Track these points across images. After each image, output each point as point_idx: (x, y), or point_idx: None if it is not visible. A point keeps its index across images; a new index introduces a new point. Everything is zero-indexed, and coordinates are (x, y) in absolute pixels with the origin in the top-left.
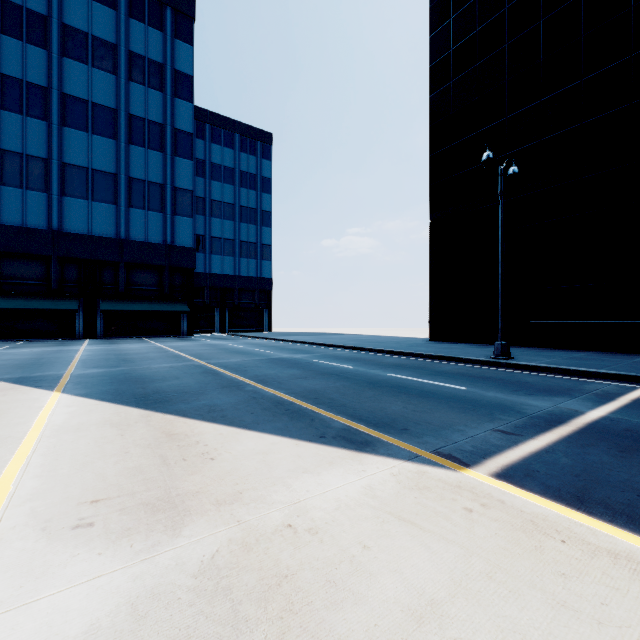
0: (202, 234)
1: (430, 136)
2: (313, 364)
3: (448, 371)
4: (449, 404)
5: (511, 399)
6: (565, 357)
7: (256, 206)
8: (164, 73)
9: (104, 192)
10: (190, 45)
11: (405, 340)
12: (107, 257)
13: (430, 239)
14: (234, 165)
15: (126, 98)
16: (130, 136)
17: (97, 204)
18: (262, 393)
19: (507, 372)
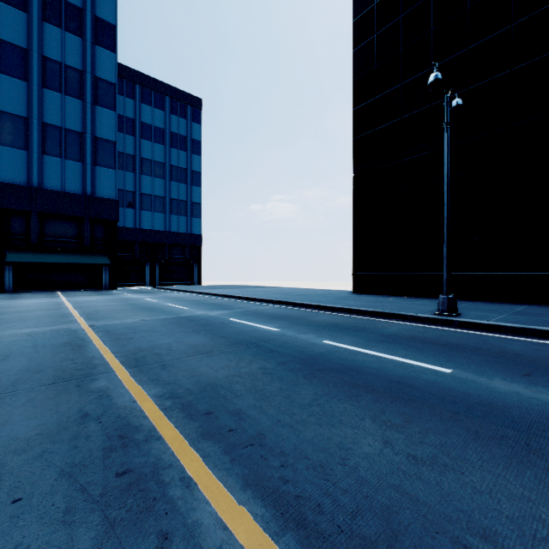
0: (132, 190)
1: (353, 90)
2: (228, 325)
3: (398, 334)
4: (464, 424)
5: None
6: (511, 312)
7: (186, 166)
8: (83, 18)
9: (13, 136)
10: None
11: (329, 293)
12: (16, 206)
13: (353, 192)
14: (164, 126)
15: (39, 39)
16: (44, 79)
17: (4, 148)
18: (112, 398)
19: (470, 335)
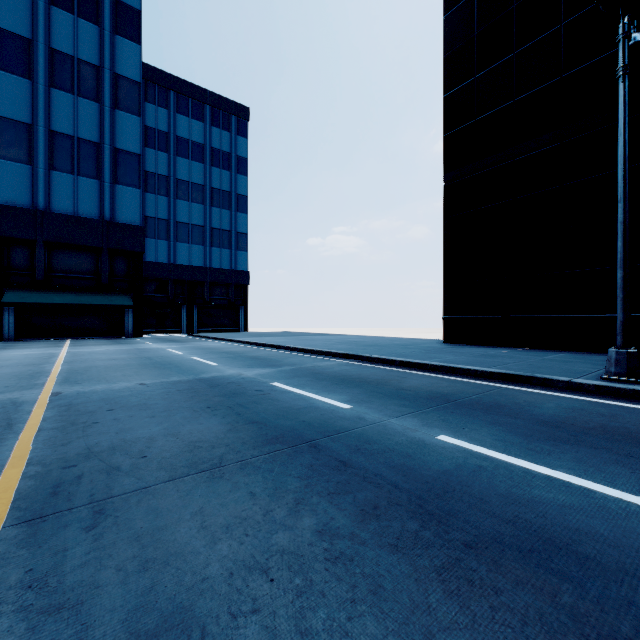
0: (165, 218)
1: (444, 70)
2: (267, 396)
3: (571, 421)
4: None
5: None
6: None
7: (230, 189)
8: (101, 1)
9: (13, 147)
10: None
11: (411, 342)
12: (17, 233)
13: (444, 207)
14: (204, 141)
15: (46, 27)
16: (52, 77)
17: (3, 162)
18: None
19: None
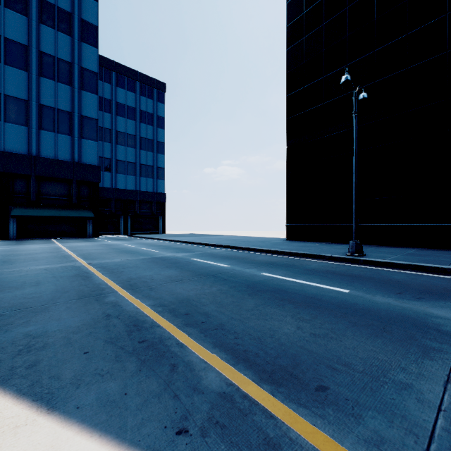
0: (109, 157)
1: (287, 80)
2: (192, 263)
3: (317, 269)
4: (348, 319)
5: (408, 307)
6: (404, 253)
7: (153, 138)
8: (72, 21)
9: (16, 115)
10: (95, 1)
11: (268, 240)
12: (19, 170)
13: (287, 161)
14: (135, 105)
15: (37, 37)
16: (41, 70)
17: (9, 125)
18: (122, 306)
19: (369, 269)
